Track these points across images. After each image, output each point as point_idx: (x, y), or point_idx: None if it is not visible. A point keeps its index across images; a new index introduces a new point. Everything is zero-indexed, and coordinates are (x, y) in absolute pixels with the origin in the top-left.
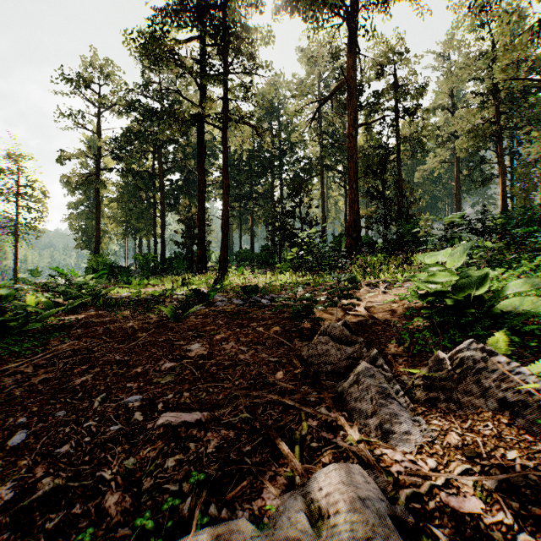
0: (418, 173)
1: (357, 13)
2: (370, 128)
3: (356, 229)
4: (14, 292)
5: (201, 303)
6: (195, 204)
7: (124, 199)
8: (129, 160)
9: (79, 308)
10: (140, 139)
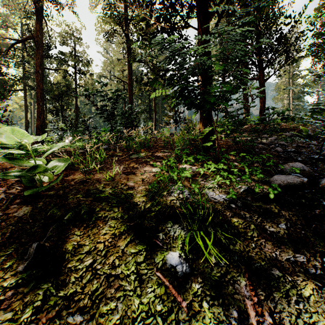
0: (93, 107)
1: (41, 1)
2: (65, 72)
3: (42, 130)
4: None
5: None
6: None
7: None
8: None
9: None
10: None
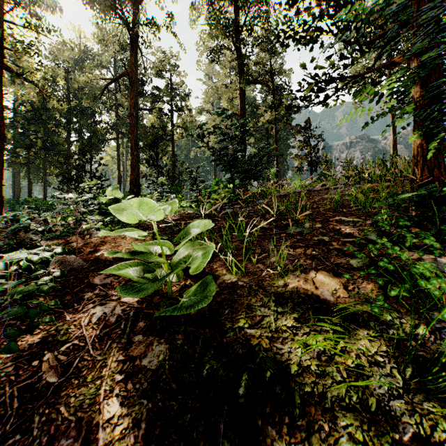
0: (192, 152)
1: (135, 26)
2: (160, 112)
3: (136, 186)
4: None
5: None
6: None
7: None
8: None
9: None
10: None
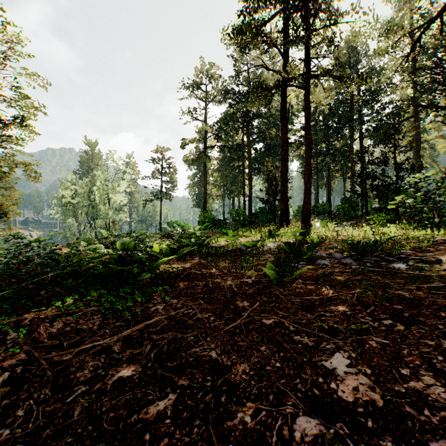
0: None
1: None
2: None
3: None
4: (132, 242)
5: (297, 259)
6: (277, 164)
7: (222, 169)
8: (226, 137)
9: (187, 254)
10: (233, 119)
